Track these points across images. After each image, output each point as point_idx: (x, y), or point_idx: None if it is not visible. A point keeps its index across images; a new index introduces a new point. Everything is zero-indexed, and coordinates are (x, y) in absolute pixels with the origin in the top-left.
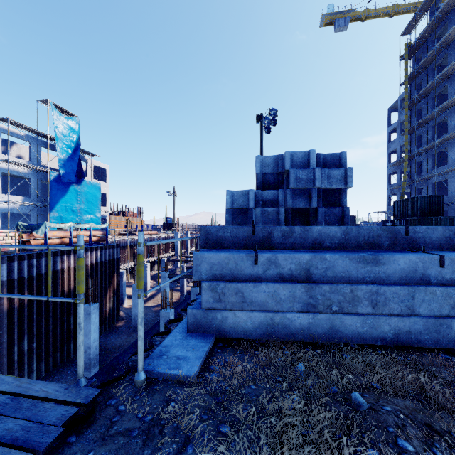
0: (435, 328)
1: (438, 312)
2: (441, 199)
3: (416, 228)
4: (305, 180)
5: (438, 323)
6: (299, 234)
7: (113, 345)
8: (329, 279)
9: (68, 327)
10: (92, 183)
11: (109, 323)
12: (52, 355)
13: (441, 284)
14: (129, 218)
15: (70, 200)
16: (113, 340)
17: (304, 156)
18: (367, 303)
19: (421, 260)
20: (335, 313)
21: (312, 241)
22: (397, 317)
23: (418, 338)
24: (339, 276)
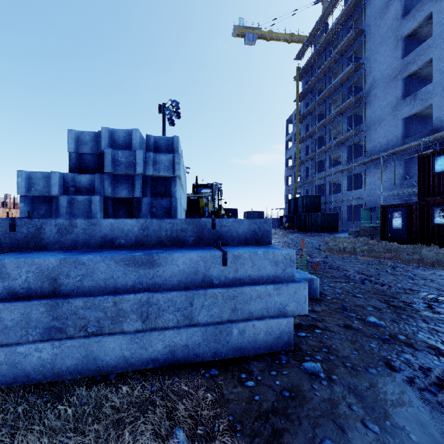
0: (215, 336)
1: (218, 318)
2: (319, 199)
3: (223, 221)
4: (125, 163)
5: (218, 330)
6: (83, 230)
7: None
8: (87, 289)
9: None
10: None
11: None
12: None
13: (225, 284)
14: (10, 210)
15: None
16: None
17: (127, 135)
18: (135, 318)
19: (203, 259)
20: (93, 336)
21: (101, 238)
22: (172, 330)
23: (196, 352)
24: (101, 285)
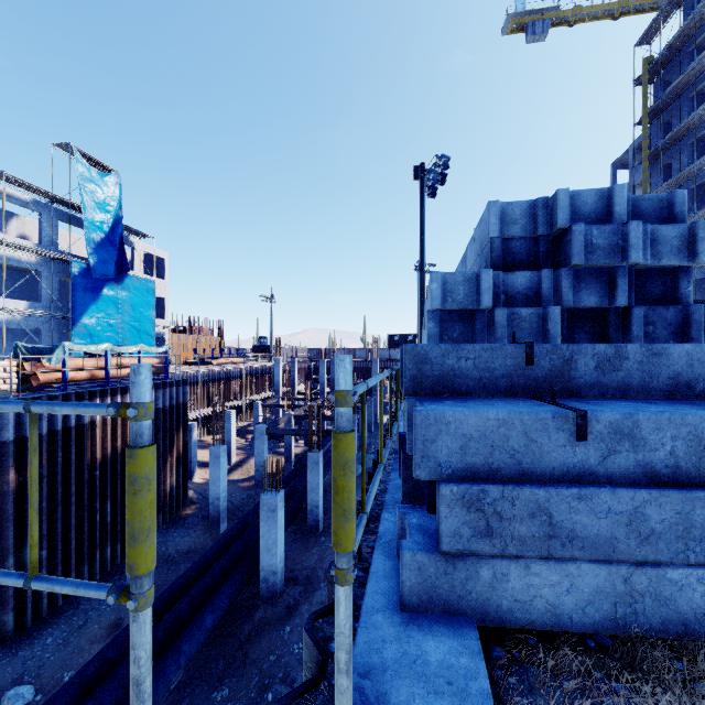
0: None
1: None
2: None
3: None
4: (604, 248)
5: None
6: (638, 364)
7: (178, 548)
8: None
9: (102, 520)
10: (141, 281)
11: (171, 510)
12: (76, 568)
13: None
14: (200, 337)
15: (105, 307)
16: (178, 541)
17: (599, 198)
18: None
19: None
20: None
21: (669, 379)
22: None
23: None
24: None
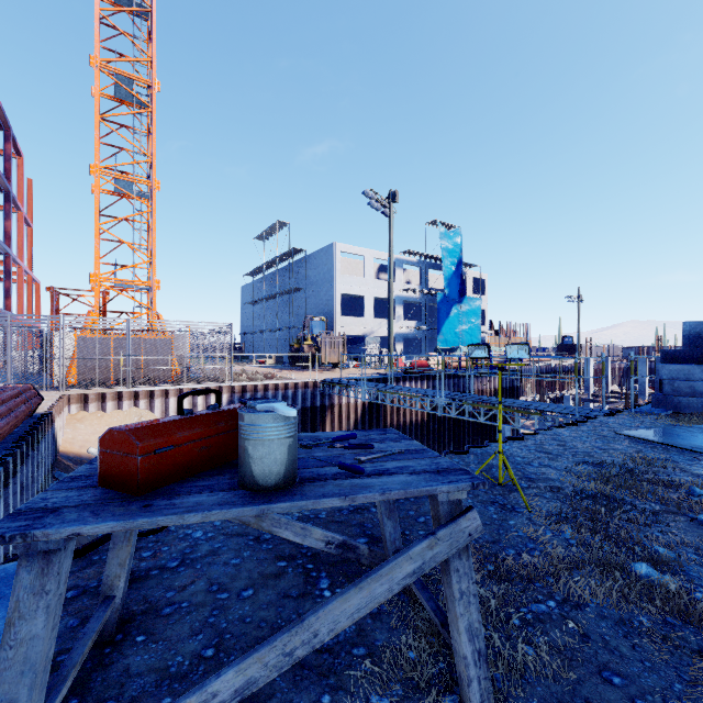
0: None
1: None
2: None
3: None
4: None
5: None
6: None
7: None
8: None
9: None
10: (472, 300)
11: None
12: None
13: None
14: (510, 339)
15: (452, 321)
16: None
17: None
18: None
19: None
20: None
21: None
22: None
23: None
24: None
